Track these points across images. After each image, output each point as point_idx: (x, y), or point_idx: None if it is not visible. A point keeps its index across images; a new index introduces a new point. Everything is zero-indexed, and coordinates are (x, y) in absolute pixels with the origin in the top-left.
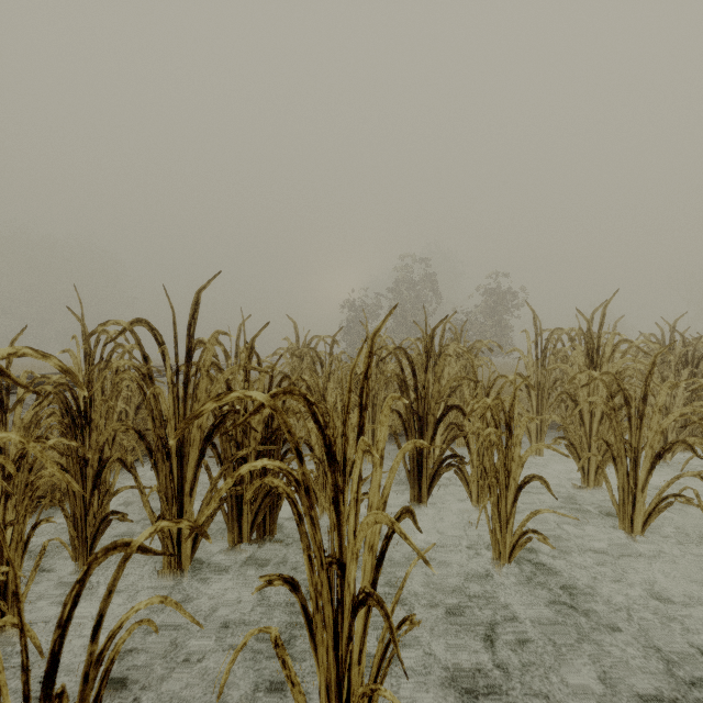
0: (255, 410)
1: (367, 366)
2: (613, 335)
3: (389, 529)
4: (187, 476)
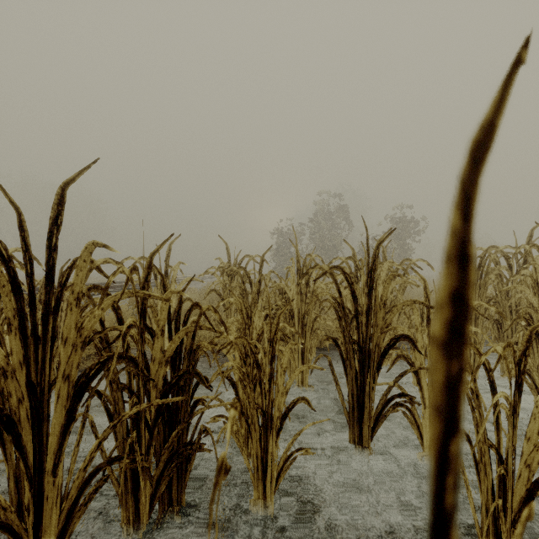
0: None
1: (443, 429)
2: None
3: None
4: (48, 448)
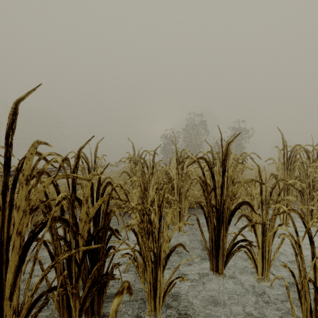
0: None
1: None
2: None
3: None
4: (6, 282)
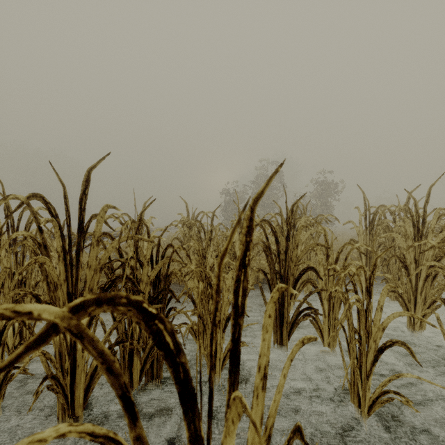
0: (37, 338)
1: (244, 248)
2: (438, 210)
3: None
4: None
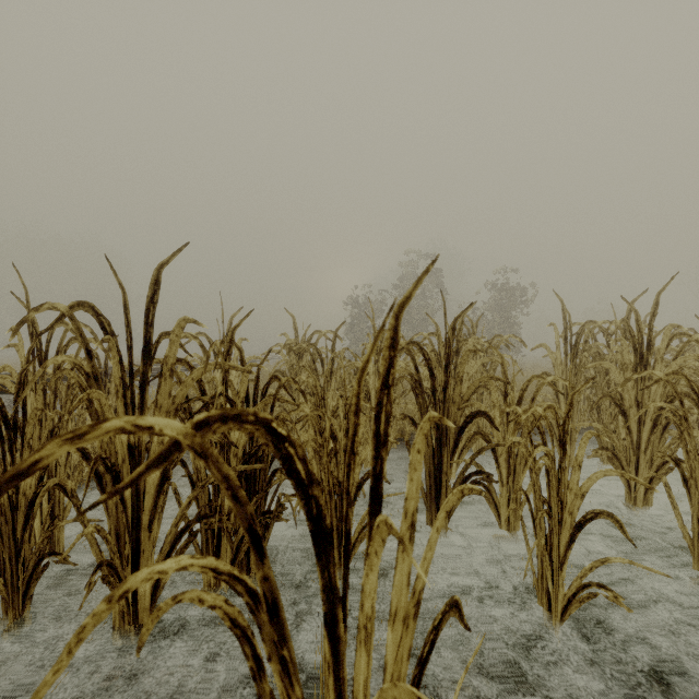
0: (159, 456)
1: (388, 364)
2: (670, 327)
3: (424, 646)
4: (144, 505)
